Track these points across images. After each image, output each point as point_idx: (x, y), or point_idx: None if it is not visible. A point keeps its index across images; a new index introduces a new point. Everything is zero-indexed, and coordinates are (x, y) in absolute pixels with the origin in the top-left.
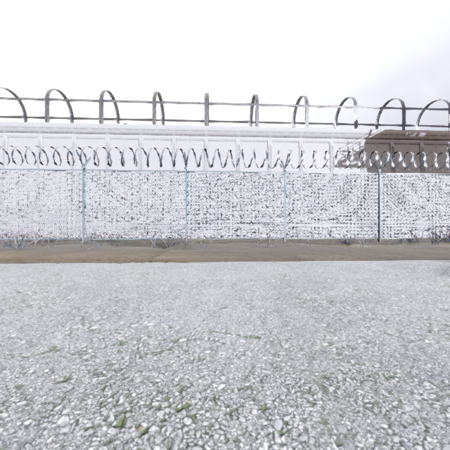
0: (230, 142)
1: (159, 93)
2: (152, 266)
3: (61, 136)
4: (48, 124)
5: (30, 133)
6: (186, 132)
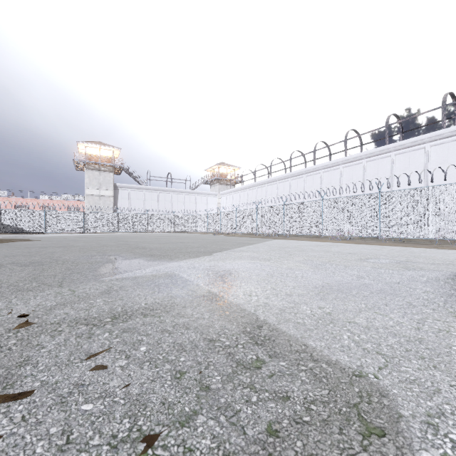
0: None
1: (451, 92)
2: (429, 249)
3: (355, 163)
4: (346, 158)
5: (335, 166)
6: None
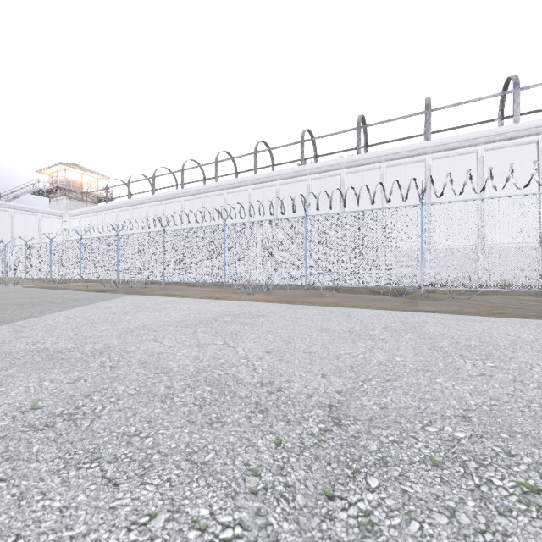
0: (467, 155)
1: (363, 116)
2: (433, 316)
3: (267, 185)
4: (257, 176)
5: (243, 187)
6: (400, 155)
